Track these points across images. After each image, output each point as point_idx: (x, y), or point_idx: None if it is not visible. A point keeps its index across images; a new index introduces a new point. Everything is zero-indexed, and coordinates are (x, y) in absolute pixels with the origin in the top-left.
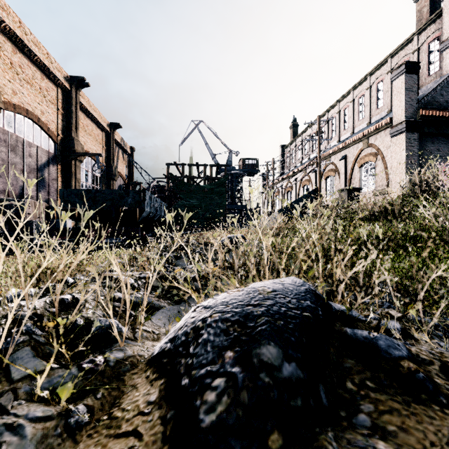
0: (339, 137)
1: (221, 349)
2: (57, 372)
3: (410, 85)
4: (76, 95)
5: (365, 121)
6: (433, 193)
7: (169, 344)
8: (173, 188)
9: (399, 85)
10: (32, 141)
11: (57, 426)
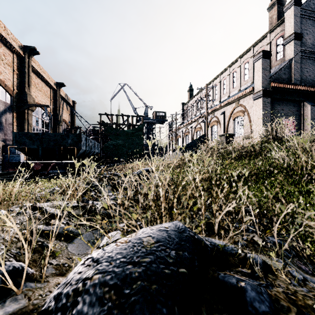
0: (220, 99)
1: None
2: None
3: (265, 66)
4: (28, 60)
5: (237, 88)
6: (280, 139)
7: (53, 302)
8: (104, 132)
9: (258, 66)
10: None
11: None
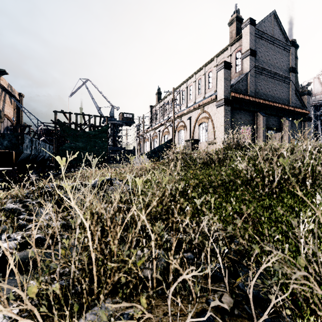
0: (187, 104)
1: None
2: None
3: (227, 76)
4: None
5: (202, 95)
6: (240, 146)
7: None
8: (60, 132)
9: (221, 75)
10: None
11: None
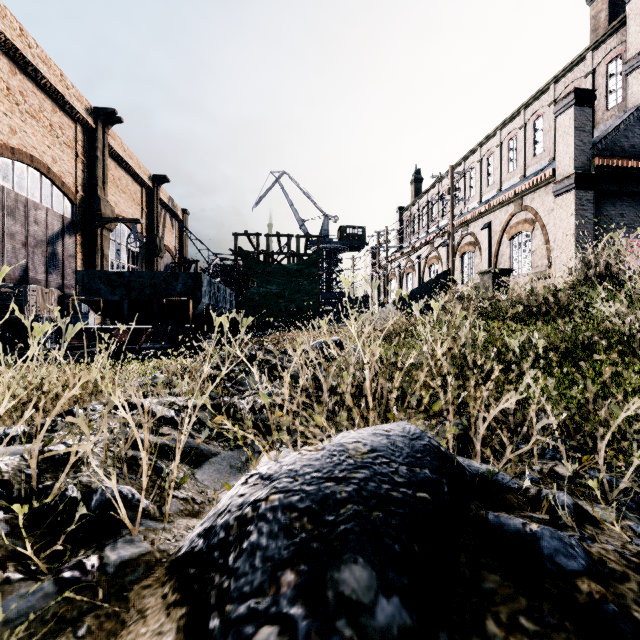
0: (481, 197)
1: (276, 566)
2: (17, 589)
3: (582, 122)
4: (103, 134)
5: (518, 173)
6: (615, 278)
7: (201, 540)
8: (244, 269)
9: (566, 123)
10: (39, 201)
11: None
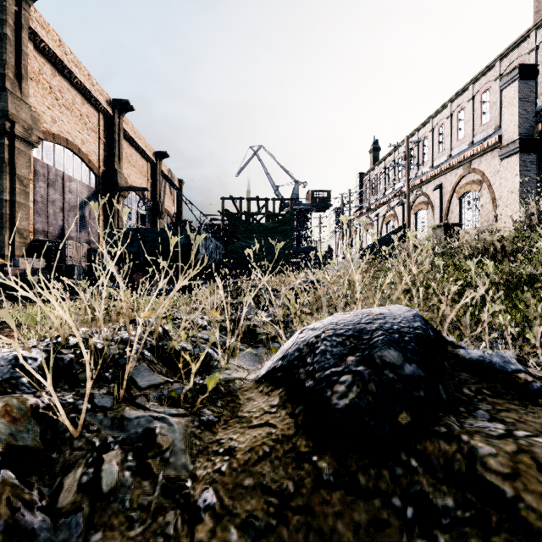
0: (433, 162)
1: (341, 356)
2: (175, 385)
3: (526, 94)
4: (119, 120)
5: (466, 140)
6: None
7: (280, 361)
8: (229, 227)
9: (511, 95)
10: (72, 175)
11: (194, 421)
